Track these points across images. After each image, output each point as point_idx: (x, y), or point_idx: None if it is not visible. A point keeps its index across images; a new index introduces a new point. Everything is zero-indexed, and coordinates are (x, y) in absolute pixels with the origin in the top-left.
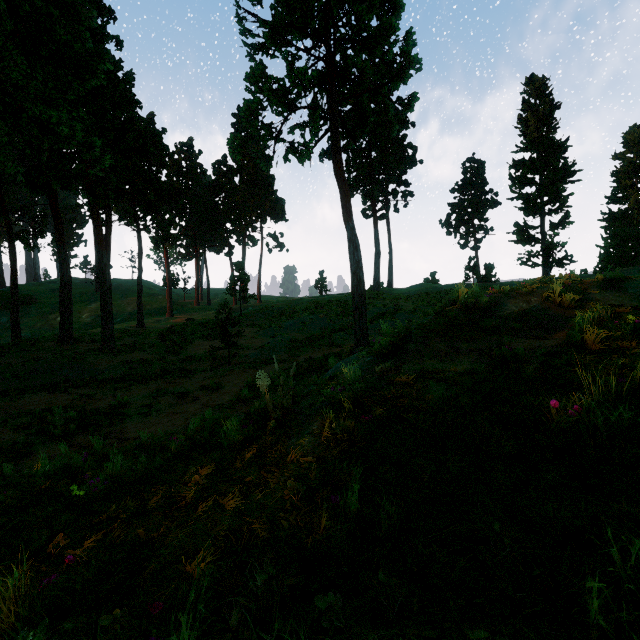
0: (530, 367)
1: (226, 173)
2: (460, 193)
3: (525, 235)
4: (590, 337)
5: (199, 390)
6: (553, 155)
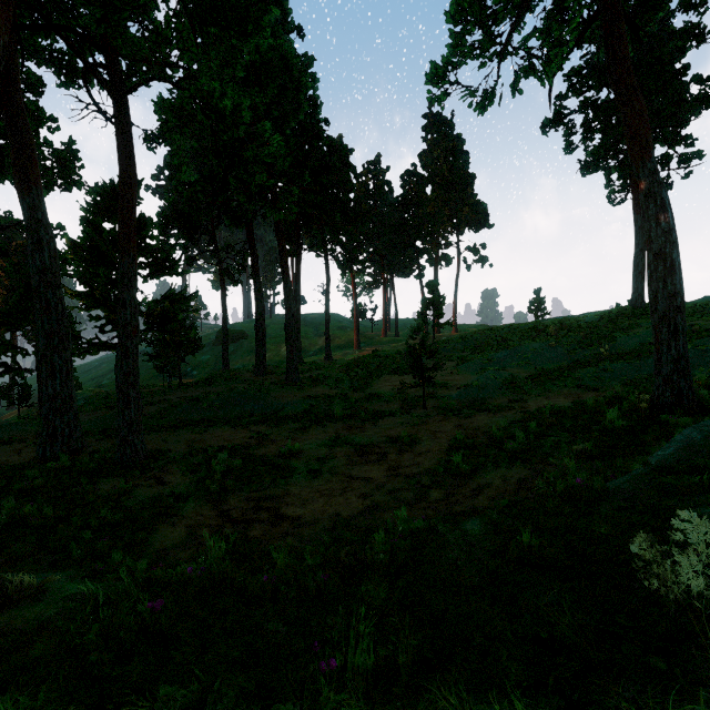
0: None
1: (416, 184)
2: None
3: None
4: None
5: (386, 443)
6: None
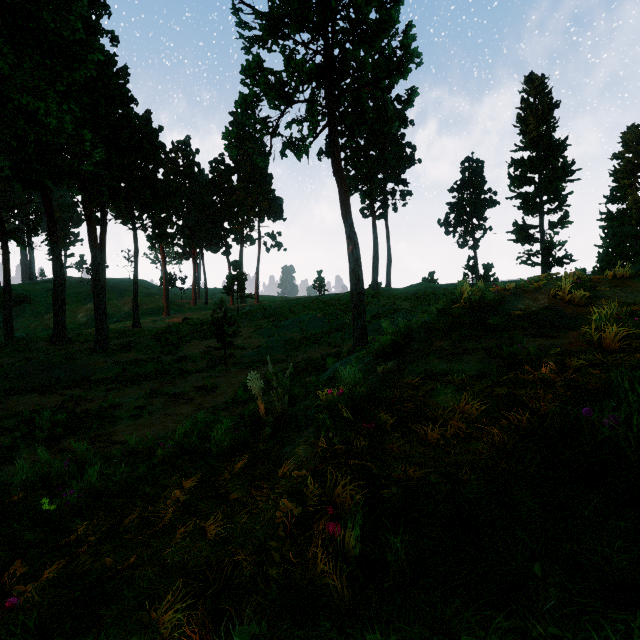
0: (547, 368)
1: (223, 172)
2: (459, 192)
3: (524, 234)
4: (609, 335)
5: (194, 391)
6: (552, 154)
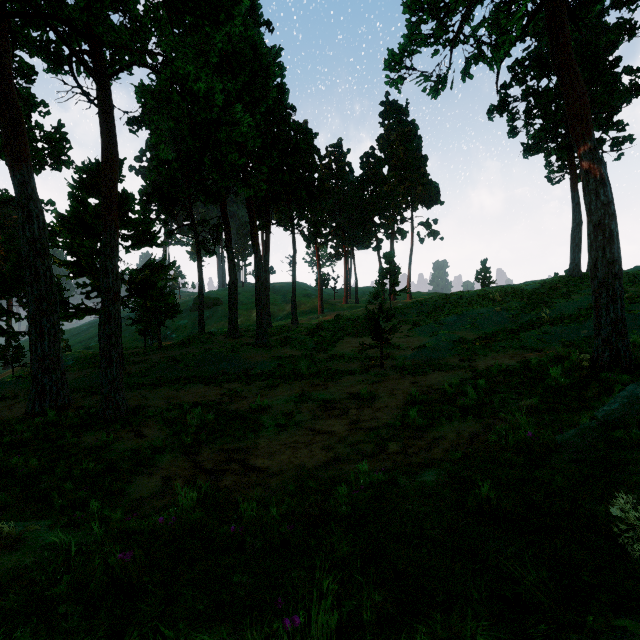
0: None
1: (374, 165)
2: None
3: None
4: None
5: (347, 399)
6: None
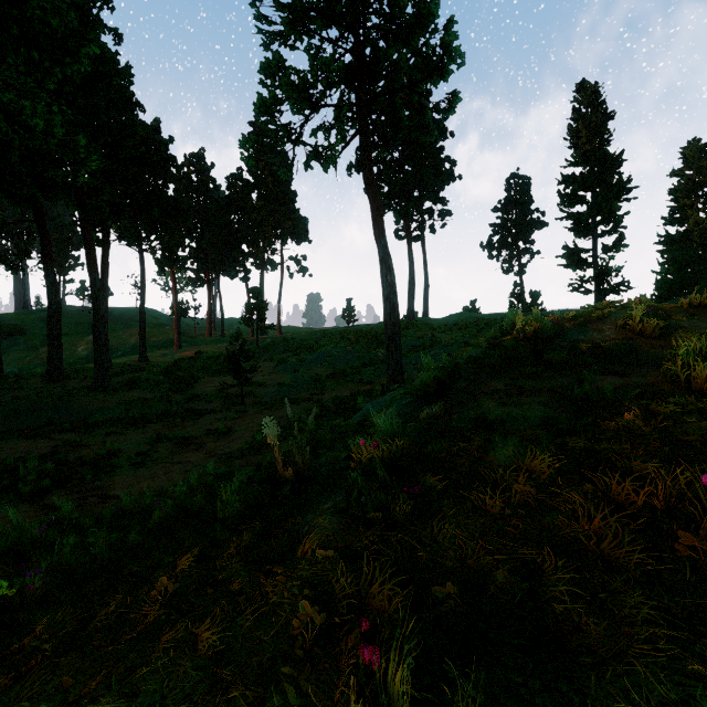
0: (631, 414)
1: (242, 188)
2: (503, 212)
3: (576, 259)
4: (700, 374)
5: (205, 435)
6: (607, 170)
